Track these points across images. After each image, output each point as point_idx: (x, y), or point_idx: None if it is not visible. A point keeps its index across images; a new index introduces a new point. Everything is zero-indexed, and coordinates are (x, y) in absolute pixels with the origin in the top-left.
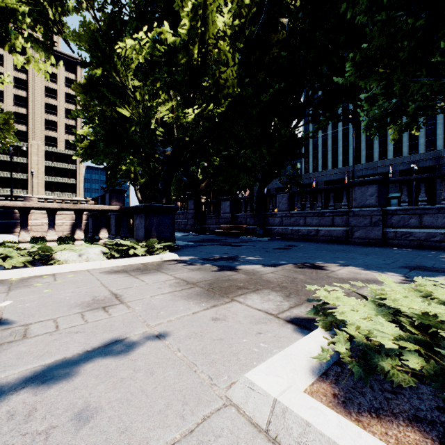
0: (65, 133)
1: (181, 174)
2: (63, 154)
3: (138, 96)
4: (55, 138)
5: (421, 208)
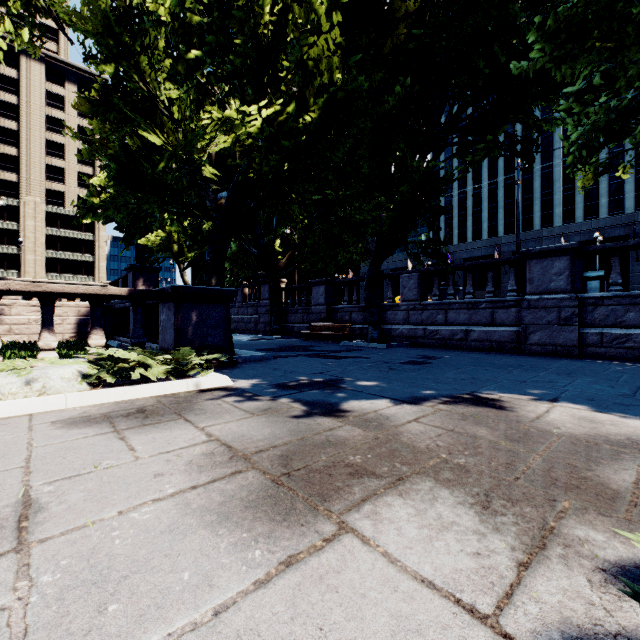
0: (78, 185)
1: (249, 245)
2: (74, 216)
3: (175, 113)
4: (63, 193)
5: None
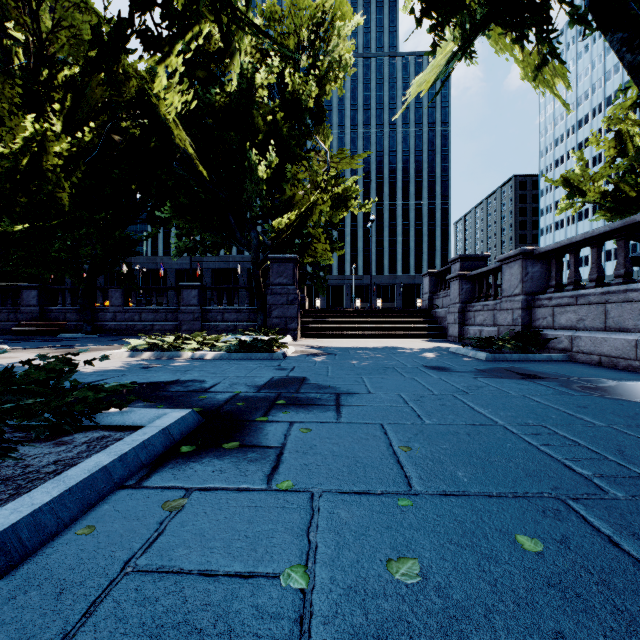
0: None
1: None
2: None
3: None
4: None
5: (224, 308)
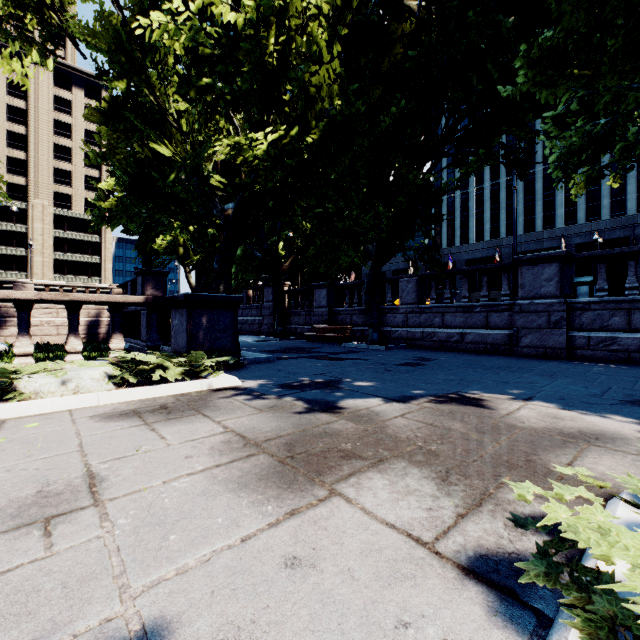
0: (84, 188)
1: (254, 249)
2: (81, 219)
3: (184, 125)
4: (70, 196)
5: (630, 299)
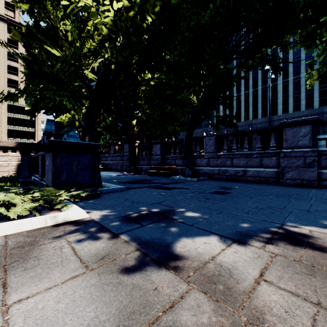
0: None
1: (117, 121)
2: (24, 107)
3: (69, 38)
4: (17, 94)
5: None
